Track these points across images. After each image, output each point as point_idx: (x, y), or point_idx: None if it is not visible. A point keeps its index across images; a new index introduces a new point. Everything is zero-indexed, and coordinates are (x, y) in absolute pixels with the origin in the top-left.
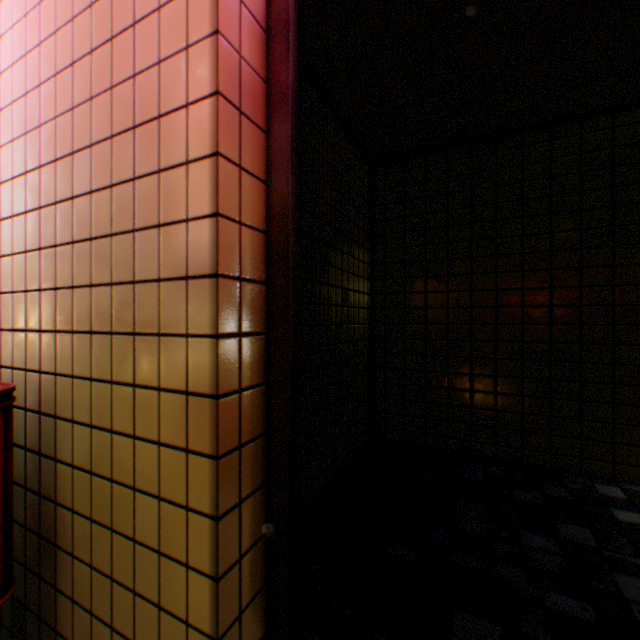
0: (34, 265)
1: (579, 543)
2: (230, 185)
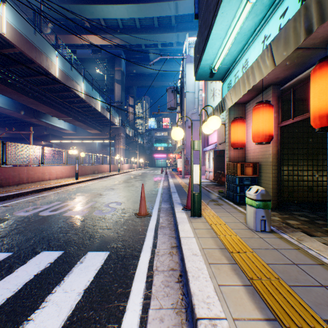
0: (258, 153)
1: None
2: (272, 148)
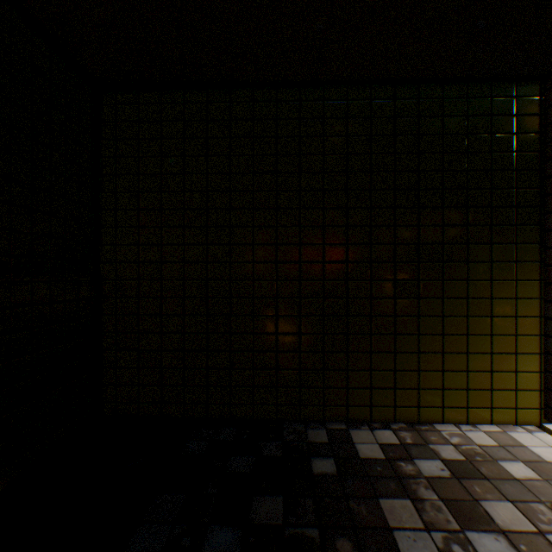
0: None
1: (266, 525)
2: None
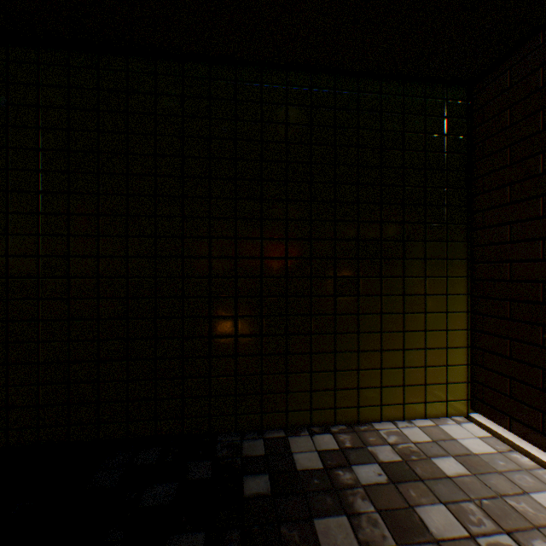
0: None
1: None
2: None
